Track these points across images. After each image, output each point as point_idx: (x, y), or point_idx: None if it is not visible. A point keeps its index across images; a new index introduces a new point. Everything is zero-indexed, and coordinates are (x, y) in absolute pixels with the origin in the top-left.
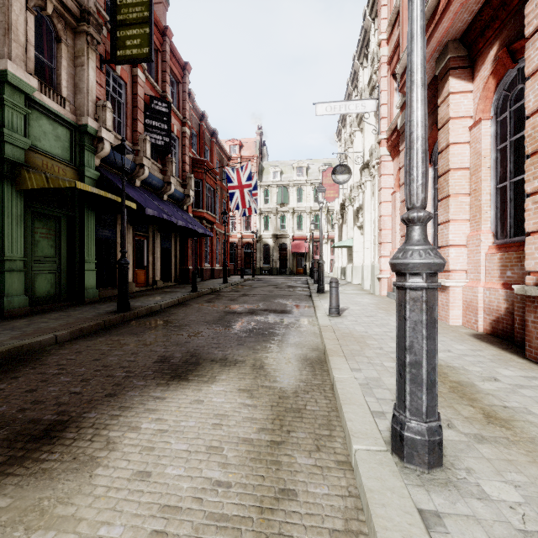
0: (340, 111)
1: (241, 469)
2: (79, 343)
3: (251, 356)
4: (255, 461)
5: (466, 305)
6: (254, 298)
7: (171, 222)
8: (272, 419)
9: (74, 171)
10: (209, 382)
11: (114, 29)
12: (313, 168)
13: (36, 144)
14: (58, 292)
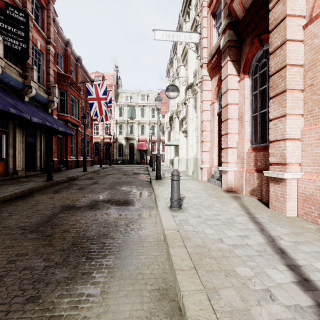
0: (173, 38)
1: None
2: None
3: None
4: None
5: (305, 198)
6: (102, 185)
7: (25, 118)
8: None
9: None
10: None
11: None
12: (151, 96)
13: None
14: None
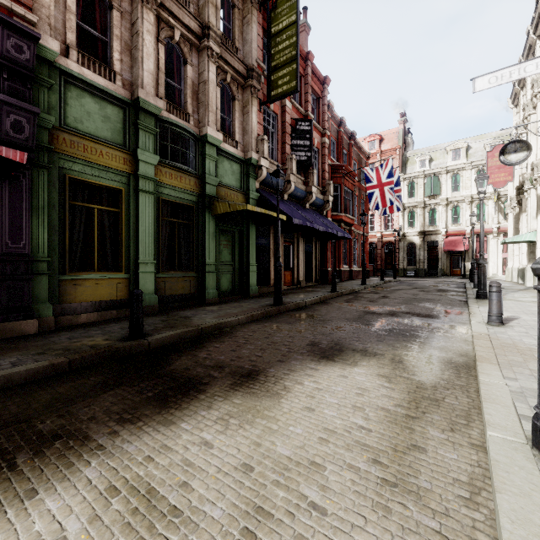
0: (511, 78)
1: (379, 424)
2: (252, 325)
3: (390, 351)
4: (392, 423)
5: None
6: (395, 300)
7: (313, 228)
8: (408, 400)
9: (243, 196)
10: (352, 365)
11: (269, 74)
12: (475, 147)
13: (221, 180)
14: (233, 288)
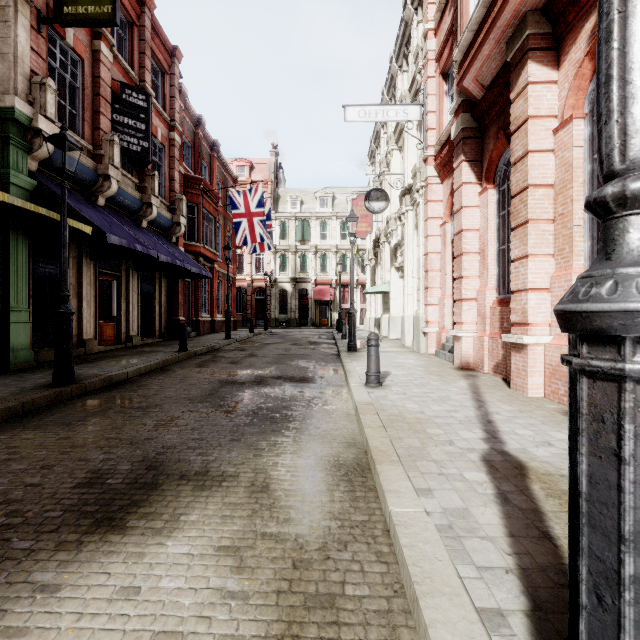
0: (377, 117)
1: None
2: None
3: (250, 462)
4: None
5: (552, 370)
6: (264, 359)
7: (150, 256)
8: (278, 636)
9: None
10: (165, 531)
11: None
12: (339, 198)
13: None
14: None
